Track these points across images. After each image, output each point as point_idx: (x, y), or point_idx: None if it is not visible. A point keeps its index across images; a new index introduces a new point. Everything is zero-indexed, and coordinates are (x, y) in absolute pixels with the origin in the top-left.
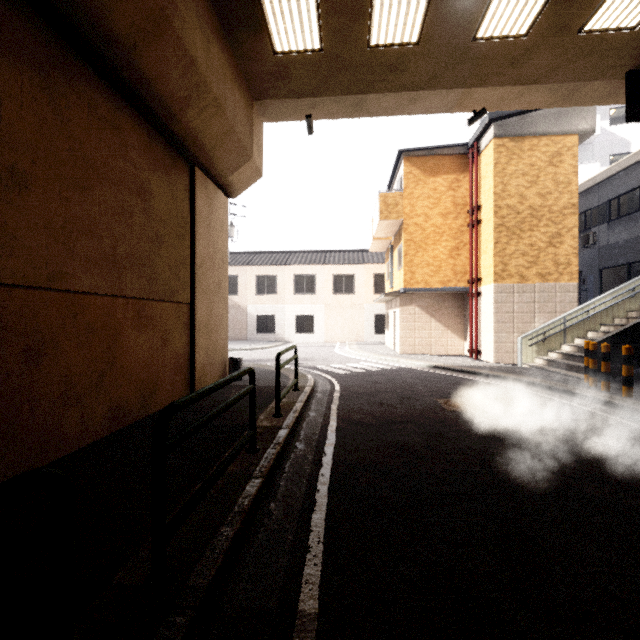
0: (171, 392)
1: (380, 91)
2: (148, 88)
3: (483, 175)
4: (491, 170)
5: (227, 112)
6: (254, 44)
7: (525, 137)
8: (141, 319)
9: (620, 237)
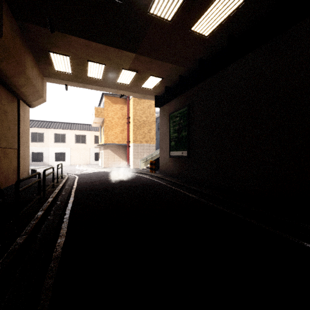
0: (12, 180)
1: (92, 85)
2: (12, 84)
3: (130, 107)
4: (132, 107)
5: (37, 87)
6: (47, 67)
7: (142, 99)
8: (5, 154)
9: None
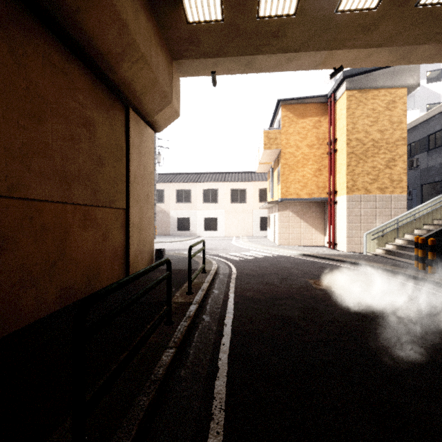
0: (111, 275)
1: (266, 53)
2: (90, 44)
3: (338, 117)
4: (344, 113)
5: (152, 66)
6: (172, 16)
7: (369, 89)
8: (86, 220)
9: (436, 162)
